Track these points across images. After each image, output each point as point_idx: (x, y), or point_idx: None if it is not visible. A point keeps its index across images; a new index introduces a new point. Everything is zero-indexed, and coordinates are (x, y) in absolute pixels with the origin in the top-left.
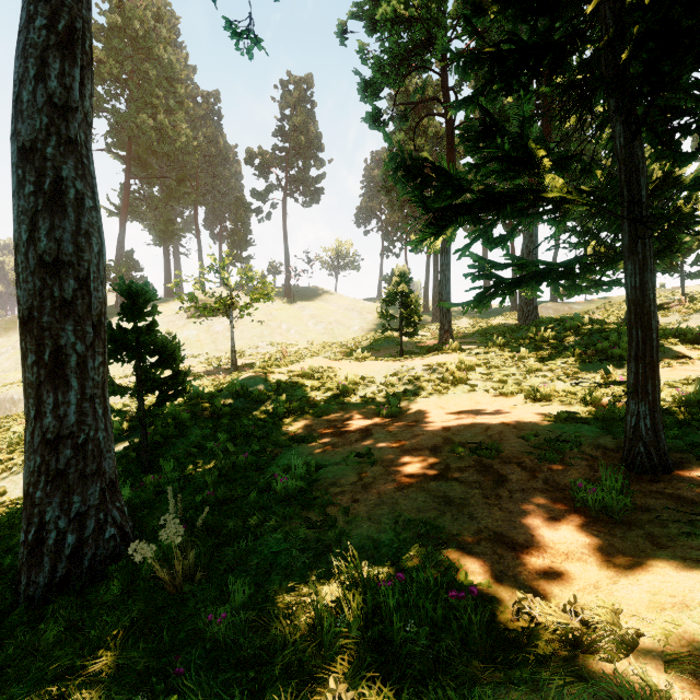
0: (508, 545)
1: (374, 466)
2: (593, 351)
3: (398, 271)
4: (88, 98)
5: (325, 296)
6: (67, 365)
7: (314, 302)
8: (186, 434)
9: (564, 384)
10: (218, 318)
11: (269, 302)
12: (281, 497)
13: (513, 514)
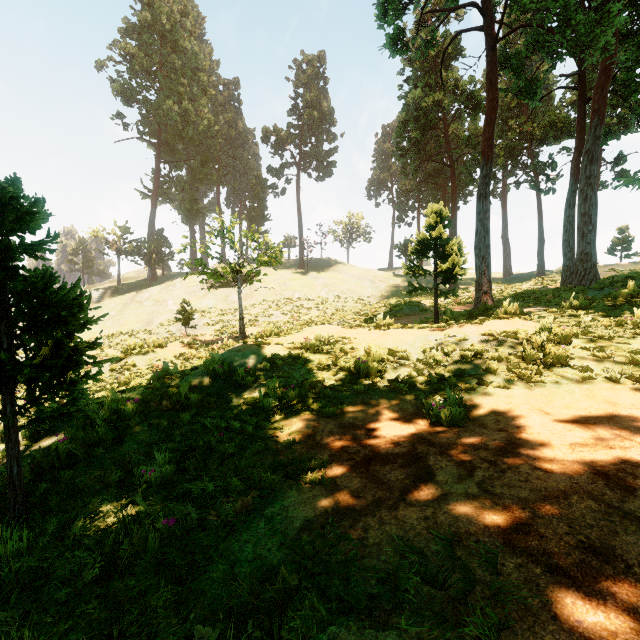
0: None
1: None
2: None
3: (432, 213)
4: None
5: (337, 267)
6: None
7: (326, 272)
8: (125, 438)
9: None
10: (235, 289)
11: (283, 273)
12: None
13: None
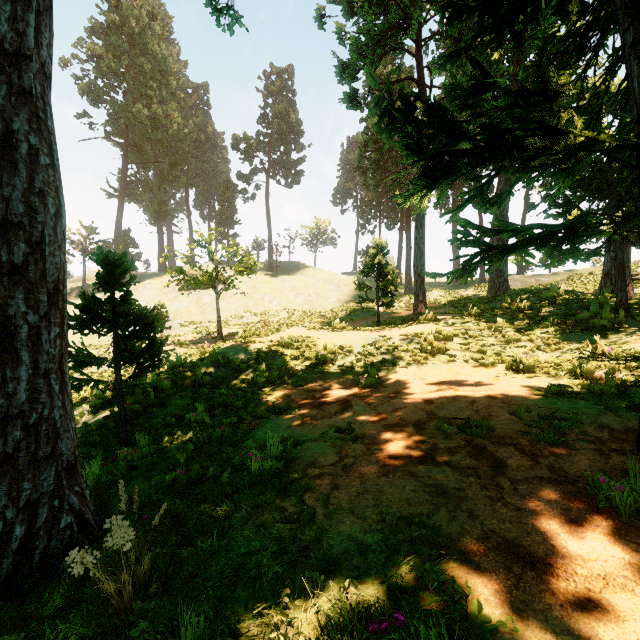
0: (524, 559)
1: (355, 443)
2: (573, 321)
3: (375, 244)
4: (45, 47)
5: (305, 270)
6: (16, 337)
7: (295, 276)
8: (166, 404)
9: (546, 355)
10: (206, 291)
11: (253, 276)
12: (255, 478)
13: (522, 513)
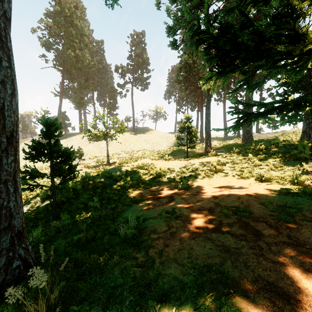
0: (282, 296)
1: (176, 220)
2: (289, 155)
3: (186, 116)
4: (6, 2)
5: (150, 131)
6: None
7: (145, 134)
8: (79, 197)
9: (276, 172)
10: (102, 141)
11: (125, 134)
12: (122, 239)
13: (276, 265)
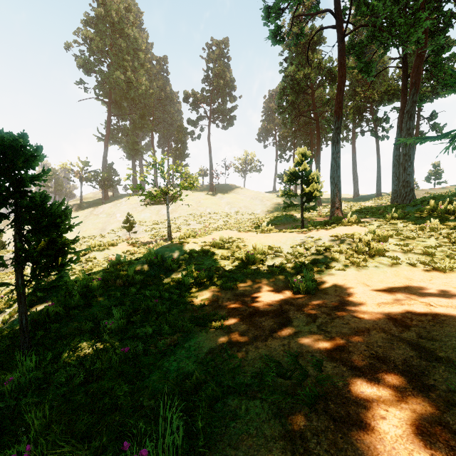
0: None
1: (314, 413)
2: None
3: (299, 153)
4: None
5: (237, 190)
6: None
7: (229, 194)
8: (92, 304)
9: None
10: (164, 205)
11: (199, 194)
12: None
13: None
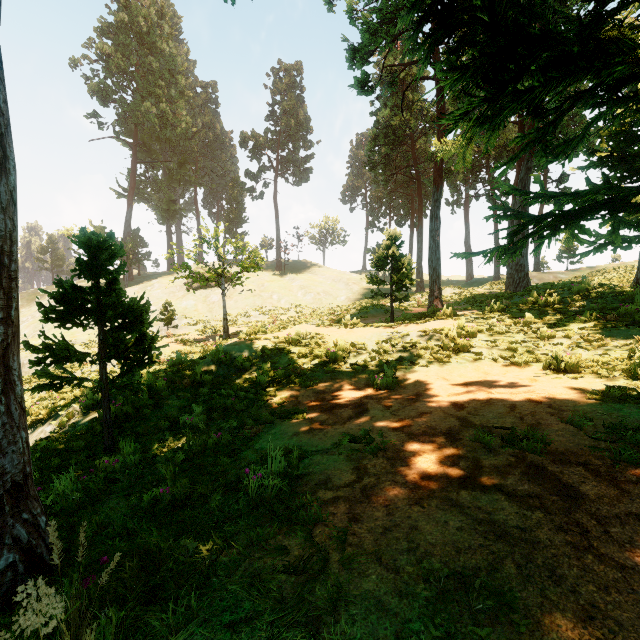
0: None
1: (375, 457)
2: (615, 315)
3: (389, 234)
4: None
5: (313, 269)
6: None
7: (303, 274)
8: (161, 405)
9: (588, 352)
10: (214, 290)
11: (261, 274)
12: (253, 502)
13: (631, 575)
